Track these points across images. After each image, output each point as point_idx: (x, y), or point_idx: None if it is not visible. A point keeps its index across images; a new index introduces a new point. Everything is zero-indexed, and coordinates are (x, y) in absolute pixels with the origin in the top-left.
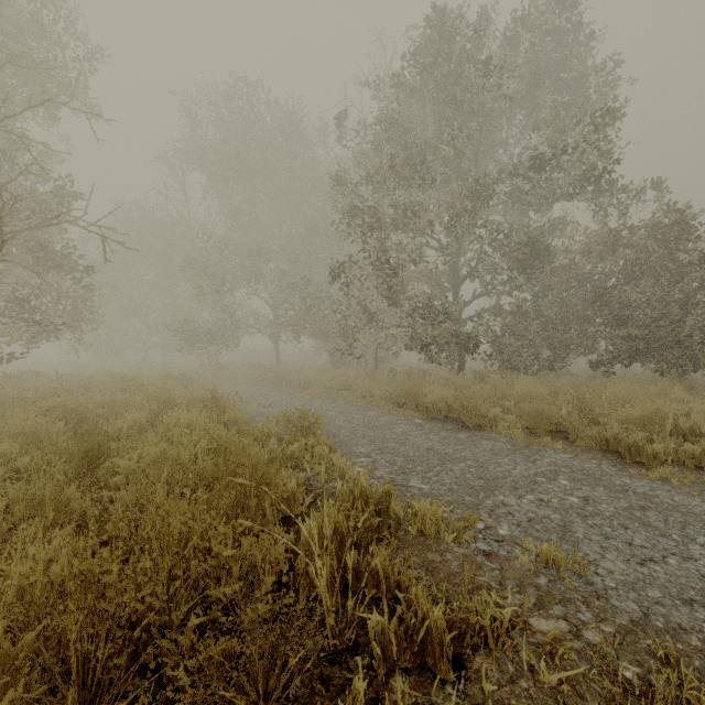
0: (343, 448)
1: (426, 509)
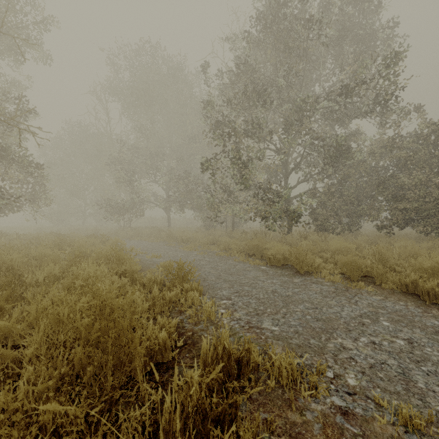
0: (210, 291)
1: (282, 360)
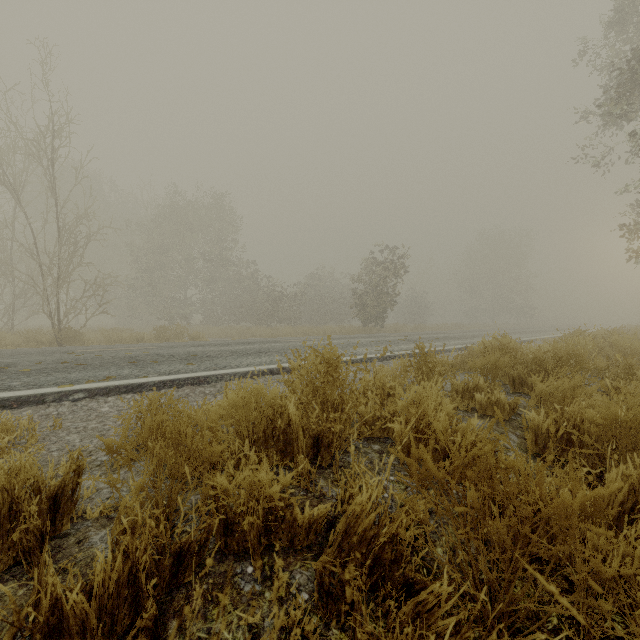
0: None
1: None
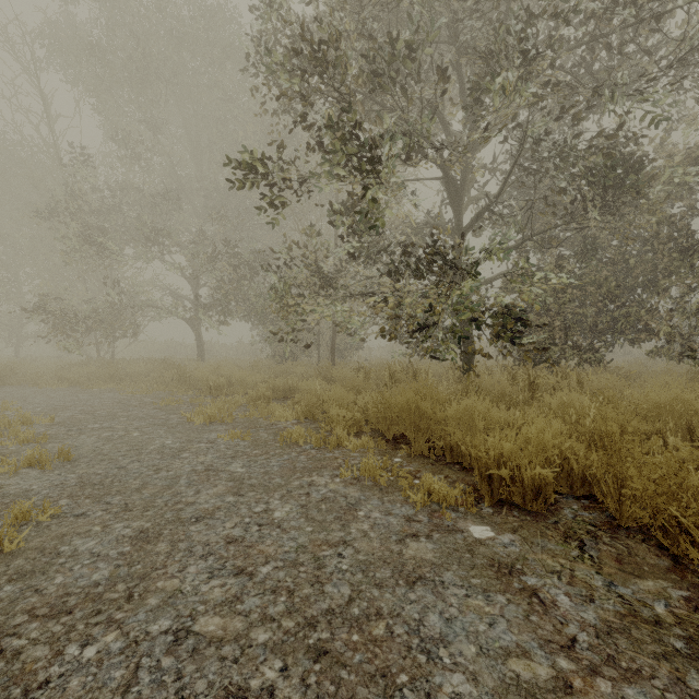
0: None
1: None
